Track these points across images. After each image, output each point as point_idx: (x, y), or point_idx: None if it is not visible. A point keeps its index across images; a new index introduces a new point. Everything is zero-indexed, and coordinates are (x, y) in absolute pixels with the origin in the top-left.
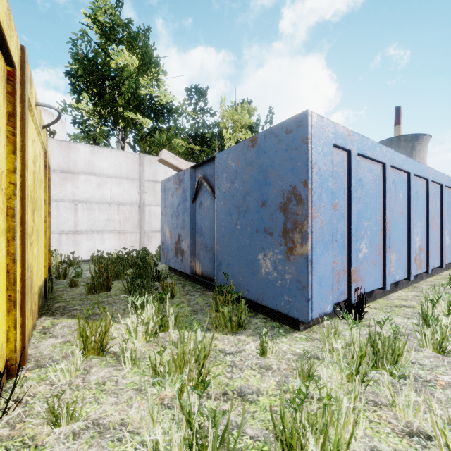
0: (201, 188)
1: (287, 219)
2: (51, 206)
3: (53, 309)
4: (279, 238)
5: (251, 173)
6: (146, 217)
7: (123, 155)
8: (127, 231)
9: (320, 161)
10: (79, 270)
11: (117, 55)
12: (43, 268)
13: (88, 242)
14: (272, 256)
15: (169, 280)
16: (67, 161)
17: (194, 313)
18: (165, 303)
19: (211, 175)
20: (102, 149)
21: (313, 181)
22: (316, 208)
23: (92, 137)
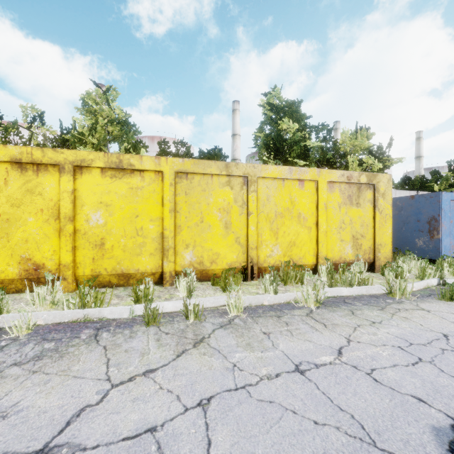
0: None
1: (430, 226)
2: None
3: None
4: (426, 233)
5: (411, 209)
6: None
7: None
8: None
9: (445, 207)
10: None
11: (279, 121)
12: None
13: None
14: (423, 239)
15: None
16: None
17: None
18: None
19: None
20: None
21: (442, 214)
22: (443, 223)
23: None
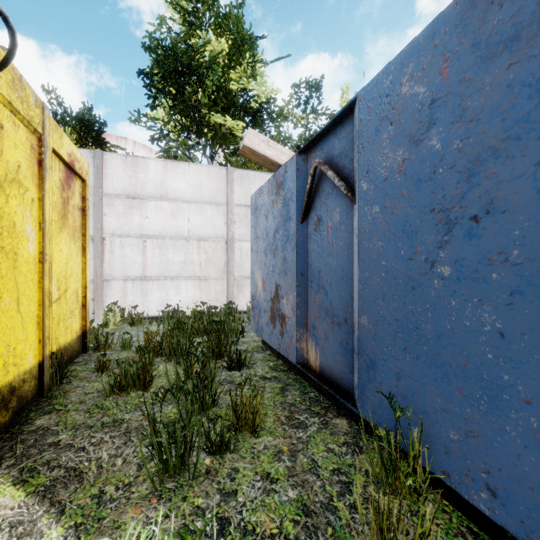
0: (319, 189)
1: None
2: (114, 244)
3: (22, 434)
4: None
5: (516, 74)
6: (235, 257)
7: (205, 171)
8: (210, 277)
9: None
10: (127, 338)
11: (203, 47)
12: (30, 345)
13: (159, 291)
14: None
15: (259, 369)
16: (133, 183)
17: (304, 528)
18: (235, 452)
19: (342, 153)
20: (177, 163)
21: None
22: None
23: (173, 156)
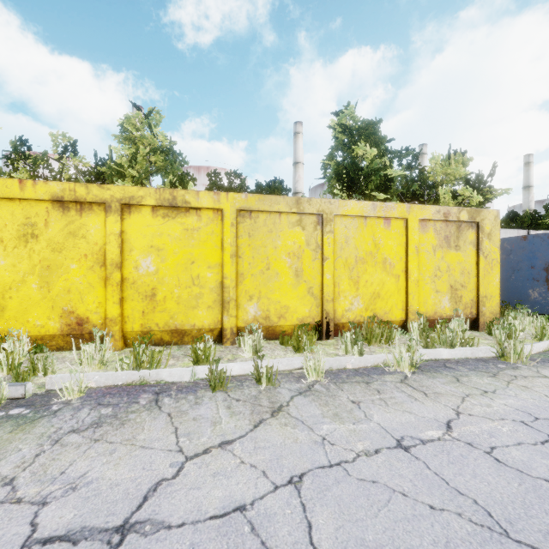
0: None
1: (548, 274)
2: None
3: None
4: (543, 282)
5: (523, 252)
6: None
7: None
8: None
9: None
10: None
11: (354, 145)
12: None
13: None
14: (538, 290)
15: None
16: None
17: None
18: None
19: None
20: None
21: None
22: None
23: None
